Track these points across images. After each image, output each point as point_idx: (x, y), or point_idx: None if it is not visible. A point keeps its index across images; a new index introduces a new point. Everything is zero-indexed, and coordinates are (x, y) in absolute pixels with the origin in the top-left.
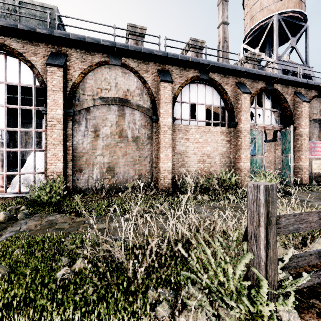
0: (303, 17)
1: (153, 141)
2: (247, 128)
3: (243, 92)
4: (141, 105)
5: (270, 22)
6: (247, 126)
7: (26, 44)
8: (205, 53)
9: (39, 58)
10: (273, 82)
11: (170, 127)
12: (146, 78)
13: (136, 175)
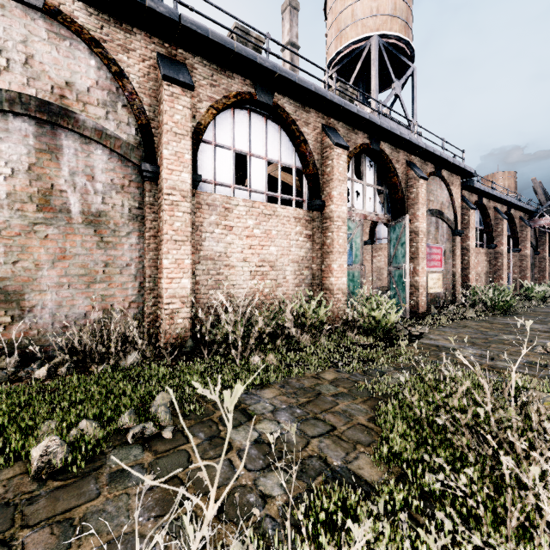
0: (410, 53)
1: (145, 227)
2: (342, 212)
3: (336, 142)
4: (109, 132)
5: (367, 46)
6: (341, 209)
7: None
8: (266, 49)
9: None
10: (378, 138)
11: (188, 195)
12: (125, 66)
13: (96, 312)
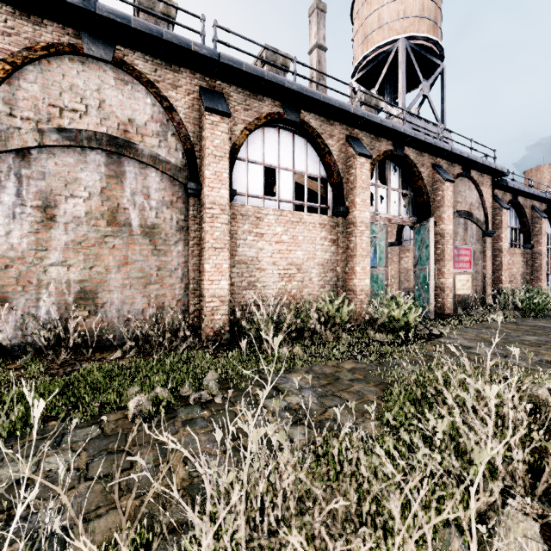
0: (439, 52)
1: (190, 236)
2: (365, 218)
3: (359, 153)
4: (161, 157)
5: (393, 49)
6: (364, 215)
7: None
8: (293, 72)
9: None
10: (403, 143)
11: (226, 208)
12: (174, 101)
13: (151, 309)
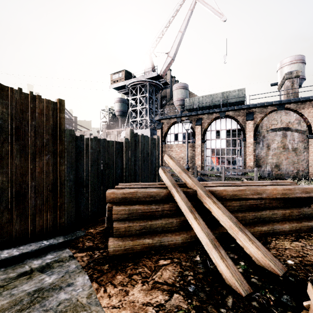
0: None
1: (308, 150)
2: None
3: None
4: (298, 129)
5: None
6: None
7: (235, 112)
8: None
9: (240, 117)
10: None
11: None
12: (303, 112)
13: (295, 170)
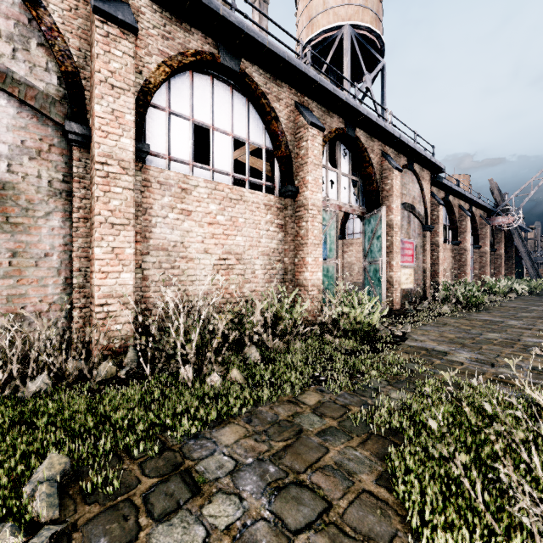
0: (380, 47)
1: (72, 205)
2: (317, 200)
3: (311, 121)
4: (17, 76)
5: (338, 36)
6: (316, 197)
7: None
8: (232, 5)
9: None
10: (354, 123)
11: (130, 166)
12: None
13: None
